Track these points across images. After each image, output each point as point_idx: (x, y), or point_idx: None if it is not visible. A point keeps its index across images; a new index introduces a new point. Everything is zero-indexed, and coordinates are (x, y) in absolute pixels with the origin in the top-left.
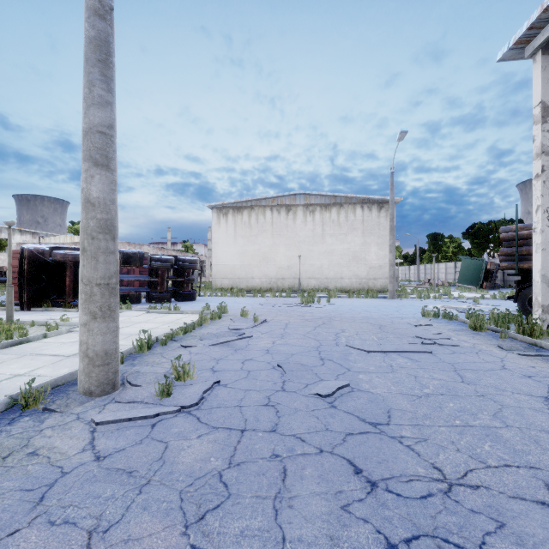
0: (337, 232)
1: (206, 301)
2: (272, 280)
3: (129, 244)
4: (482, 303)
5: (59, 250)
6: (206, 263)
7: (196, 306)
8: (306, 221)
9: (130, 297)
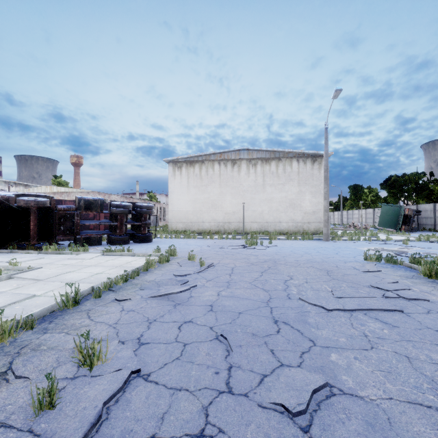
0: (276, 183)
1: (160, 243)
2: (219, 223)
3: (100, 194)
4: (411, 245)
5: (25, 196)
6: (165, 210)
7: (149, 248)
8: (249, 173)
9: (92, 239)
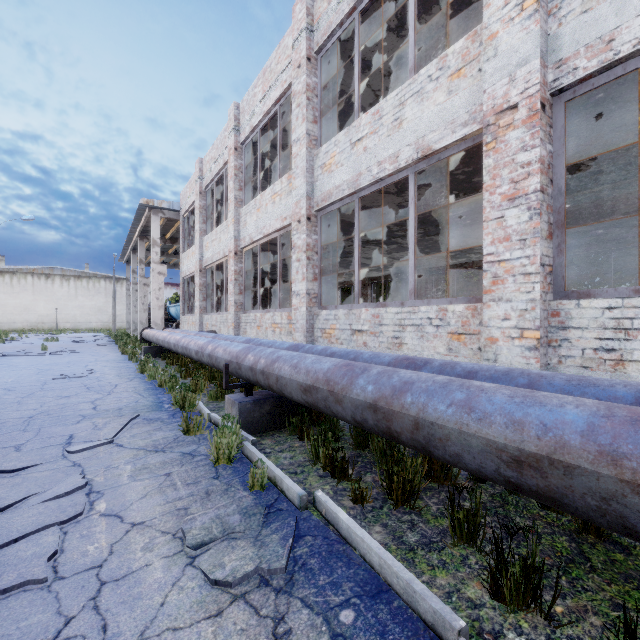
0: (87, 294)
1: None
2: (33, 324)
3: None
4: None
5: None
6: None
7: None
8: (63, 286)
9: None
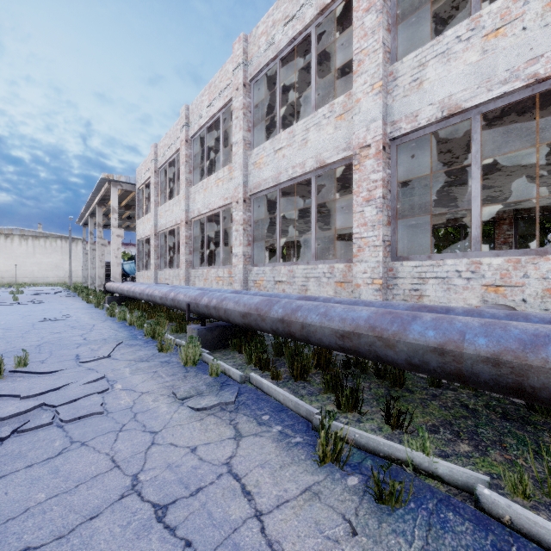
0: (45, 252)
1: None
2: None
3: None
4: None
5: None
6: None
7: None
8: (22, 245)
9: None
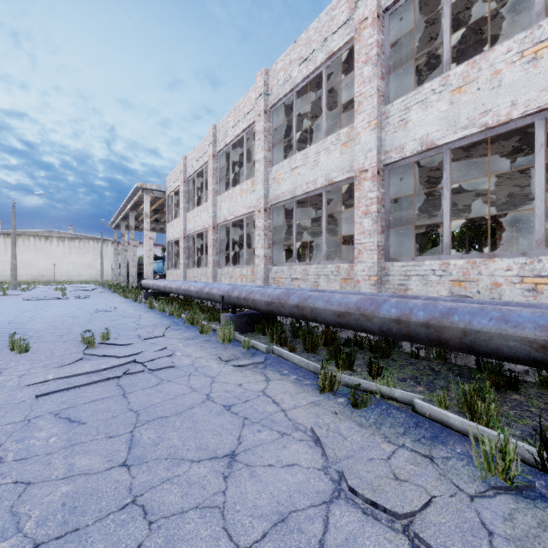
0: (79, 253)
1: None
2: (35, 277)
3: None
4: None
5: None
6: None
7: None
8: (59, 246)
9: None
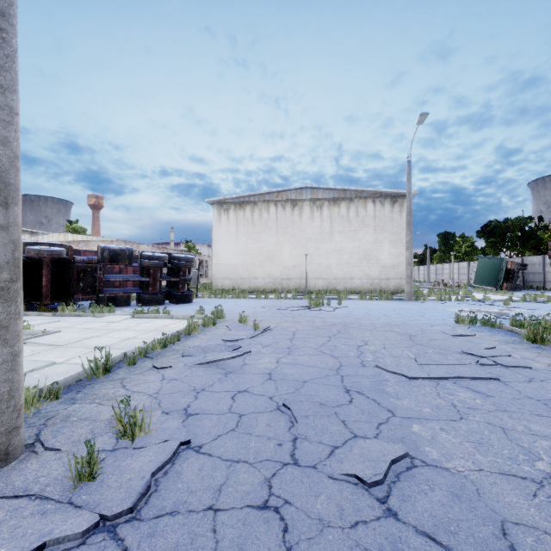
0: (347, 229)
1: (203, 303)
2: (276, 280)
3: (126, 243)
4: (514, 306)
5: (36, 245)
6: (208, 263)
7: (190, 309)
8: (313, 217)
9: (118, 299)
